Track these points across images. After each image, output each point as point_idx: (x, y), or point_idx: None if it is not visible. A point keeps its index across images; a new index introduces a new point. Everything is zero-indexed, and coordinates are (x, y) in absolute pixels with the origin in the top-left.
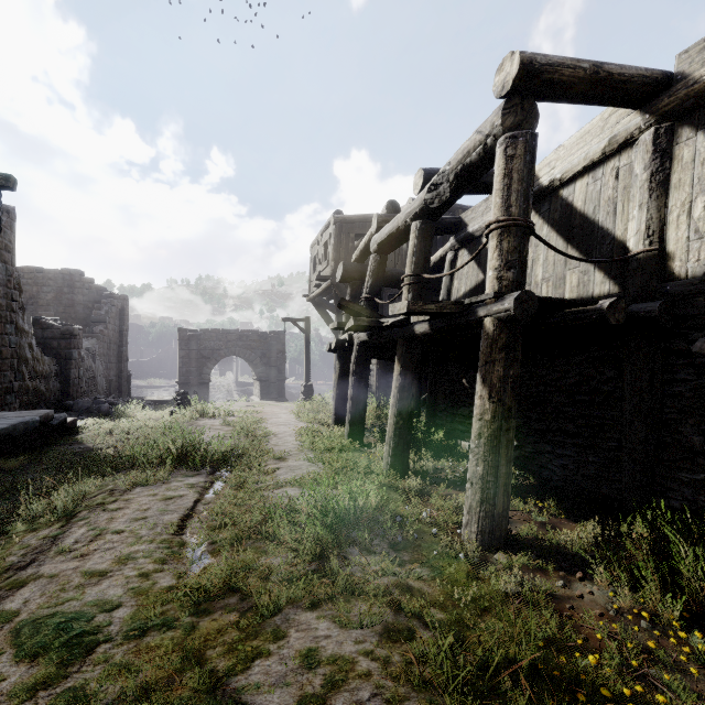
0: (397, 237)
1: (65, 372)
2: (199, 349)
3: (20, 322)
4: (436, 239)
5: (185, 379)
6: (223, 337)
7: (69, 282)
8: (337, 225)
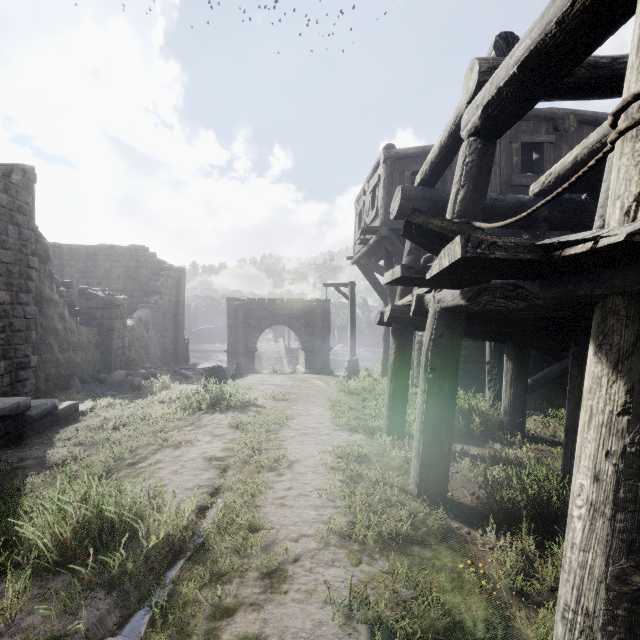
0: (553, 50)
1: (107, 343)
2: (246, 318)
3: (47, 291)
4: (524, 170)
5: (233, 348)
6: (268, 306)
7: (135, 257)
8: (388, 162)
